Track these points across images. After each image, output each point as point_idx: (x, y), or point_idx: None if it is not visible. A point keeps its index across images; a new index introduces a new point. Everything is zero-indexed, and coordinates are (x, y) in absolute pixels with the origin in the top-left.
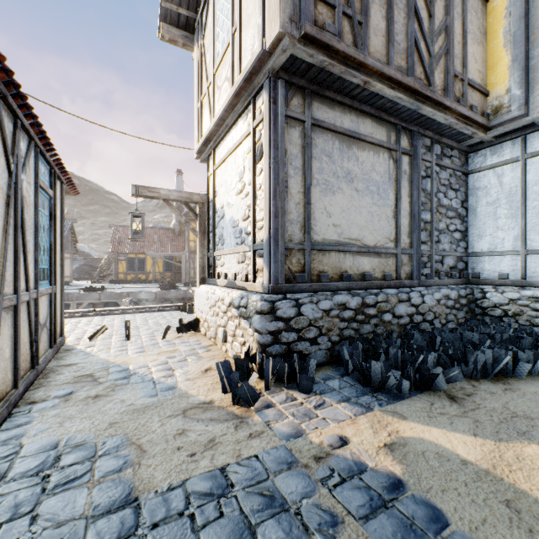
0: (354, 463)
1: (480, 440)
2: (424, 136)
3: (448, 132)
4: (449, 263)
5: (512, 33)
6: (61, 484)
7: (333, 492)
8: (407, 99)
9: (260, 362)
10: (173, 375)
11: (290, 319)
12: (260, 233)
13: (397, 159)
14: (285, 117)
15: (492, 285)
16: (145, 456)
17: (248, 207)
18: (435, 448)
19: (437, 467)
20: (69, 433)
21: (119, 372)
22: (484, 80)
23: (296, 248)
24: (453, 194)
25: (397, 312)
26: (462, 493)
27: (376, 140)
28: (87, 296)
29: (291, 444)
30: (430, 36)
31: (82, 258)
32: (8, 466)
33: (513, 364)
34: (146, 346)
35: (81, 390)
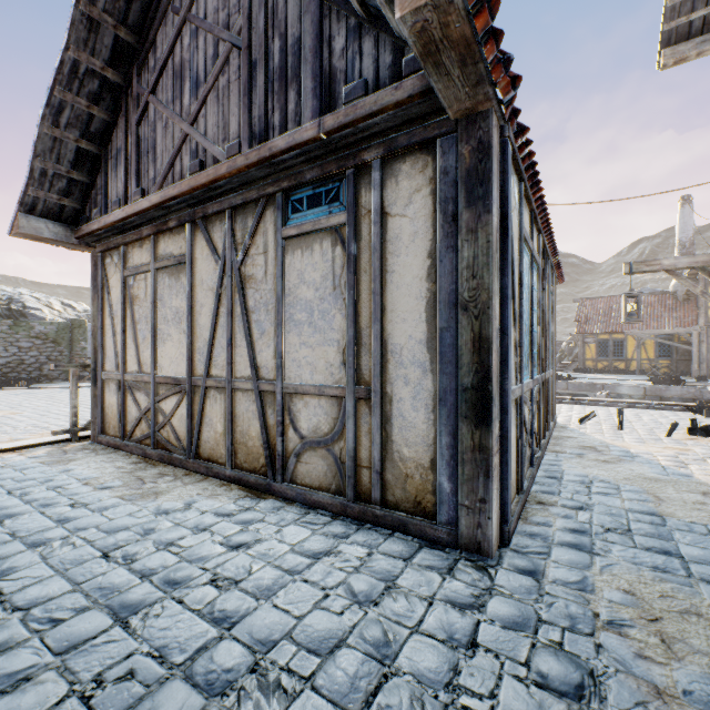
0: None
1: None
2: None
3: None
4: None
5: None
6: (599, 492)
7: None
8: None
9: None
10: (686, 467)
11: None
12: None
13: None
14: None
15: None
16: (663, 502)
17: None
18: None
19: None
20: (592, 473)
21: (619, 451)
22: None
23: None
24: None
25: None
26: None
27: None
28: None
29: None
30: None
31: None
32: (560, 475)
33: None
34: (645, 439)
35: (588, 454)
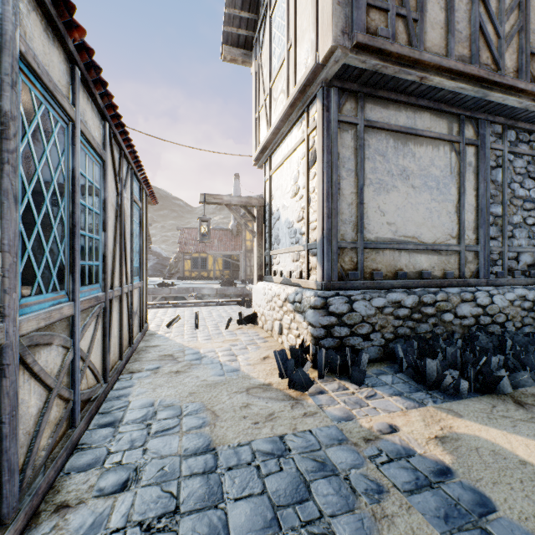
0: (403, 448)
1: None
2: (494, 123)
3: (524, 116)
4: (526, 260)
5: None
6: (159, 431)
7: (380, 467)
8: (470, 88)
9: (314, 353)
10: (237, 360)
11: (342, 315)
12: (314, 233)
13: (460, 151)
14: (337, 122)
15: None
16: (218, 419)
17: (302, 209)
18: (491, 446)
19: (491, 463)
20: (160, 396)
21: (192, 354)
22: None
23: (349, 246)
24: (532, 184)
25: (460, 312)
26: (516, 488)
27: (435, 133)
28: (160, 291)
29: (342, 425)
30: (499, 16)
31: (155, 257)
32: (123, 415)
33: None
34: (212, 335)
35: (165, 366)
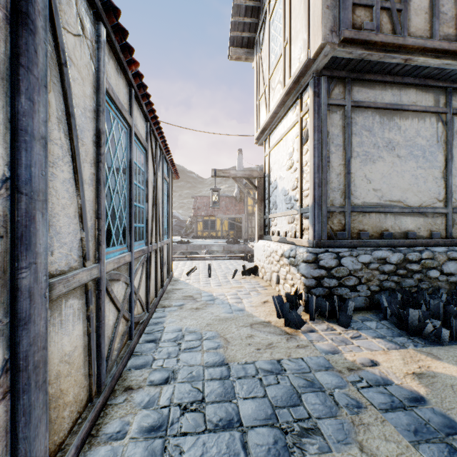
0: (381, 378)
1: None
2: None
3: None
4: None
5: None
6: (187, 348)
7: (360, 390)
8: (456, 63)
9: (306, 300)
10: (242, 302)
11: (331, 268)
12: (306, 200)
13: (446, 121)
14: (327, 106)
15: None
16: (229, 344)
17: (296, 180)
18: None
19: None
20: (186, 325)
21: (207, 296)
22: None
23: (337, 210)
24: None
25: (446, 269)
26: None
27: (421, 107)
28: (179, 247)
29: (329, 357)
30: None
31: (174, 220)
32: (161, 335)
33: None
34: (222, 282)
35: (187, 304)
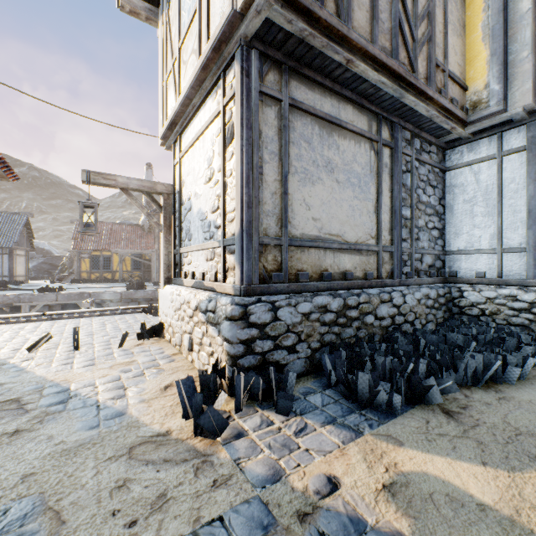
0: (350, 520)
1: (491, 470)
2: (405, 129)
3: (428, 126)
4: (427, 261)
5: (491, 26)
6: None
7: None
8: (390, 85)
9: (230, 377)
10: (125, 395)
11: (265, 325)
12: (231, 226)
13: (378, 151)
14: (259, 93)
15: (469, 283)
16: (62, 531)
17: (218, 197)
18: (444, 487)
19: (452, 519)
20: None
21: (55, 394)
22: (463, 74)
23: (272, 243)
24: (431, 191)
25: (380, 313)
26: None
27: (358, 128)
28: (41, 298)
29: (268, 493)
30: (414, 20)
31: (41, 255)
32: None
33: (502, 368)
34: (98, 357)
35: None
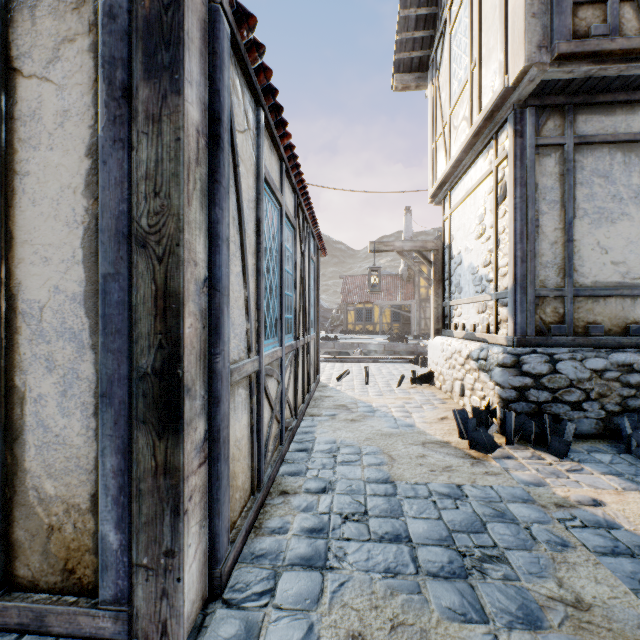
0: (605, 520)
1: None
2: None
3: None
4: None
5: None
6: (344, 461)
7: (569, 529)
8: None
9: (501, 418)
10: (411, 416)
11: (540, 376)
12: (503, 280)
13: None
14: (534, 148)
15: None
16: (395, 462)
17: (489, 252)
18: None
19: None
20: (340, 437)
21: (365, 407)
22: None
23: (551, 295)
24: None
25: None
26: None
27: None
28: (323, 345)
29: (530, 489)
30: None
31: None
32: (312, 445)
33: None
34: (383, 391)
35: (340, 414)
